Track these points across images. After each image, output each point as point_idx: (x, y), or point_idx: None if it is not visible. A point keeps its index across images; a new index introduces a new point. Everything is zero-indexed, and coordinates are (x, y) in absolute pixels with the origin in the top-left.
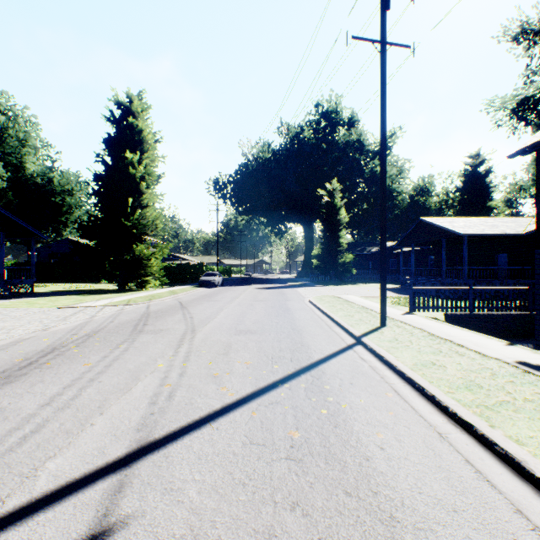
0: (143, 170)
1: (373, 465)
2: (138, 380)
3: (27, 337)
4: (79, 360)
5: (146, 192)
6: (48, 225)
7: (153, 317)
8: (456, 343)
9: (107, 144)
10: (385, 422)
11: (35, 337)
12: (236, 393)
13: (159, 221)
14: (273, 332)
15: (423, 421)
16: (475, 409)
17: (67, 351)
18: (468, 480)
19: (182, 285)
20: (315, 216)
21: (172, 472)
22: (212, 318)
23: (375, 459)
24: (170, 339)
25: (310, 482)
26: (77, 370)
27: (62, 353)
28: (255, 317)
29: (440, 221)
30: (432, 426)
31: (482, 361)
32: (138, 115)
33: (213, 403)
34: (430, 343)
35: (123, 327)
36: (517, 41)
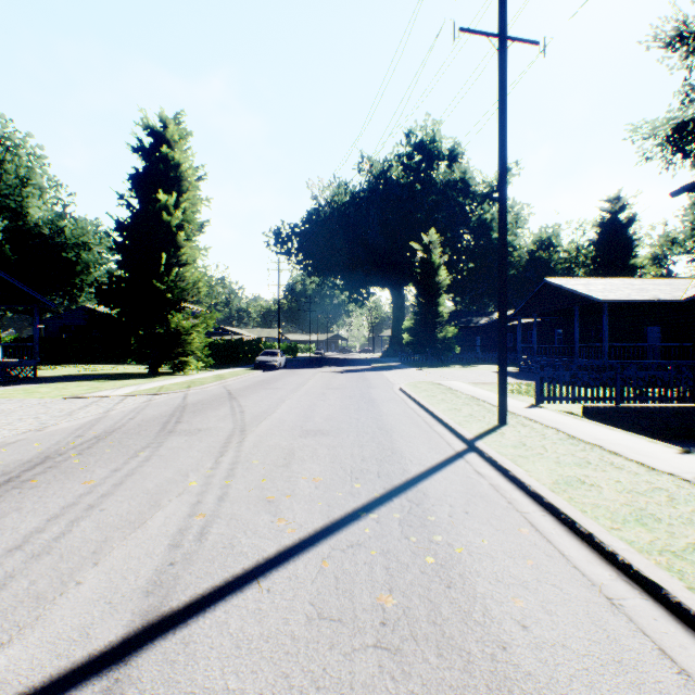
0: (180, 216)
1: (514, 659)
2: (158, 506)
3: (13, 440)
4: (78, 476)
5: (185, 246)
6: (58, 289)
7: (189, 412)
8: (607, 450)
9: (134, 182)
10: (523, 578)
11: (24, 441)
12: (299, 529)
13: (203, 283)
14: (353, 433)
15: (580, 576)
16: (658, 558)
17: (63, 461)
18: (672, 689)
19: (233, 367)
20: (407, 277)
21: (192, 675)
22: (269, 413)
23: (515, 647)
24: (211, 443)
25: (414, 693)
26: (72, 492)
27: (57, 465)
28: (328, 412)
29: (572, 283)
30: (596, 586)
31: (650, 478)
32: (175, 144)
33: (265, 546)
34: (572, 450)
35: (148, 426)
36: (672, 48)
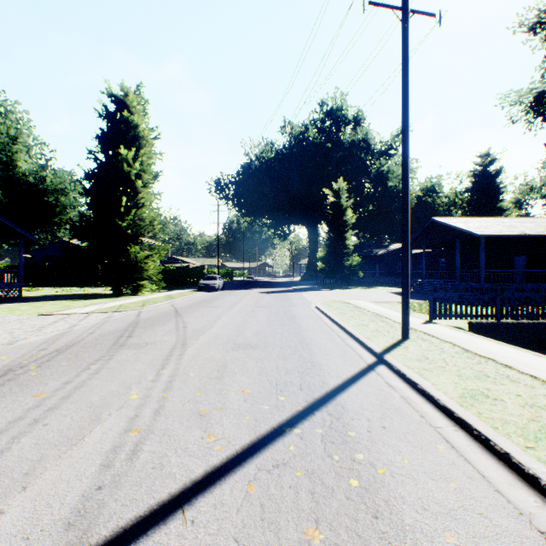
0: (138, 167)
1: None
2: (98, 421)
3: None
4: (32, 388)
5: (142, 191)
6: (42, 226)
7: (141, 327)
8: (501, 363)
9: (101, 140)
10: (449, 505)
11: None
12: (227, 446)
13: (156, 221)
14: (278, 347)
15: (506, 503)
16: None
17: (22, 374)
18: None
19: (181, 289)
20: (320, 217)
21: None
22: (207, 328)
23: None
24: (155, 356)
25: None
26: (22, 405)
27: (16, 378)
28: (256, 327)
29: (454, 221)
30: (524, 515)
31: None
32: (134, 109)
33: (193, 466)
34: (470, 363)
35: (103, 340)
36: (534, 32)
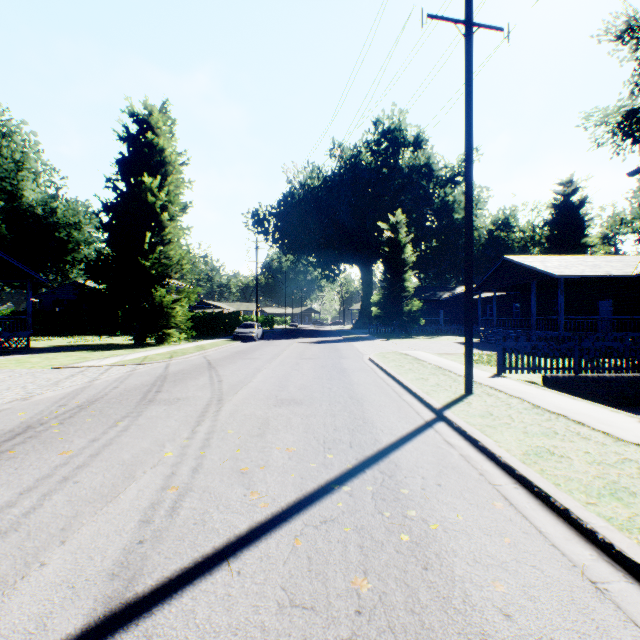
0: (164, 197)
1: None
2: (132, 479)
3: None
4: (57, 446)
5: (168, 225)
6: (52, 266)
7: (170, 381)
8: (572, 420)
9: (121, 166)
10: (501, 558)
11: (9, 410)
12: (272, 503)
13: (185, 260)
14: (325, 403)
15: (560, 556)
16: None
17: (44, 431)
18: None
19: (213, 339)
20: (375, 255)
21: None
22: (246, 382)
23: None
24: (188, 413)
25: None
26: (48, 463)
27: (37, 435)
28: (301, 381)
29: (529, 260)
30: (577, 567)
31: (618, 448)
32: (159, 130)
33: (237, 522)
34: (538, 420)
35: (129, 395)
36: (623, 41)
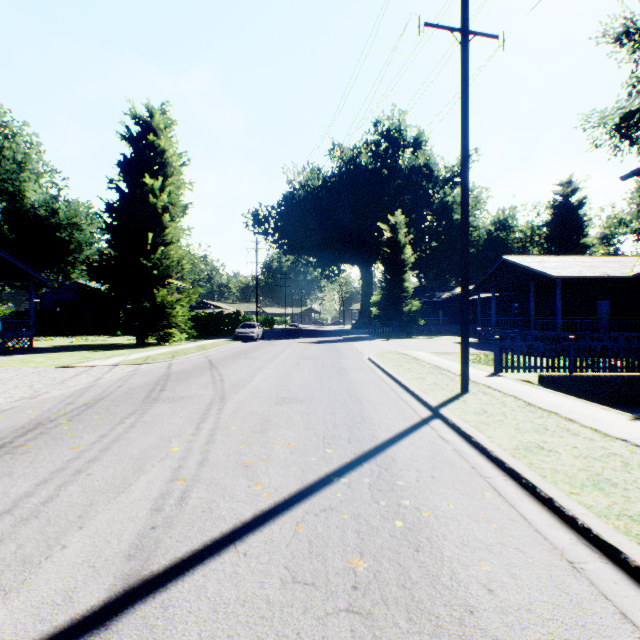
0: (165, 198)
1: (481, 623)
2: (142, 471)
3: (8, 407)
4: (68, 441)
5: (170, 226)
6: (53, 266)
7: (173, 380)
8: (563, 417)
9: (122, 168)
10: (488, 542)
11: (18, 408)
12: (275, 493)
13: (186, 261)
14: (325, 401)
15: (542, 540)
16: (616, 522)
17: (54, 428)
18: None
19: (214, 339)
20: (375, 255)
21: (170, 639)
22: (247, 381)
23: (482, 611)
24: (192, 410)
25: None
26: (61, 457)
27: (48, 431)
28: (301, 380)
29: (527, 261)
30: (557, 549)
31: (605, 443)
32: (160, 132)
33: (242, 510)
34: (530, 417)
35: (134, 394)
36: (620, 43)
